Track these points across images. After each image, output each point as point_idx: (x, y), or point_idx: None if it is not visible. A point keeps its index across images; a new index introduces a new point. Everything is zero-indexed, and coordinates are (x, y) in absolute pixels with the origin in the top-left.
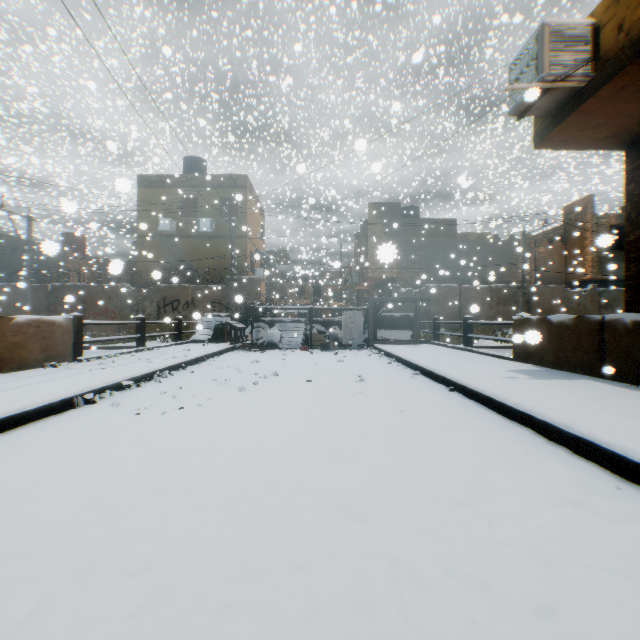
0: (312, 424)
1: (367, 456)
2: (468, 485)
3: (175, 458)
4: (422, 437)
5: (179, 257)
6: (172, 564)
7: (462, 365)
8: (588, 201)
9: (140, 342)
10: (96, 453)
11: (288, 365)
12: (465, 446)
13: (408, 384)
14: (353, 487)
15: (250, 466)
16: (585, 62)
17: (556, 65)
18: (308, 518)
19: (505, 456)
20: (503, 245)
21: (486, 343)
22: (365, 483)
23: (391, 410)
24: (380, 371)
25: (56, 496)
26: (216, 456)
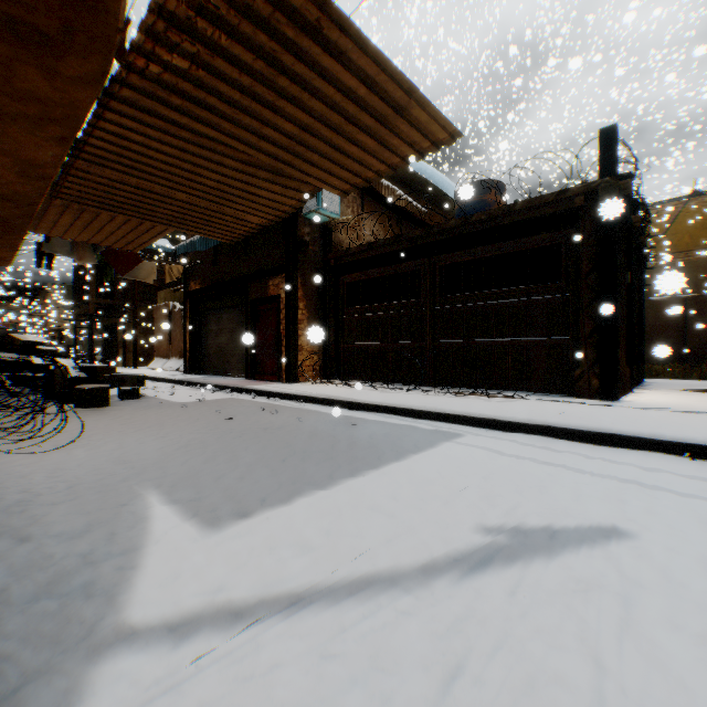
0: None
1: None
2: None
3: None
4: None
5: None
6: None
7: None
8: None
9: None
10: None
11: None
12: None
13: None
14: None
15: None
16: None
17: None
18: None
19: None
20: None
21: None
22: None
23: None
24: None
25: None
26: None
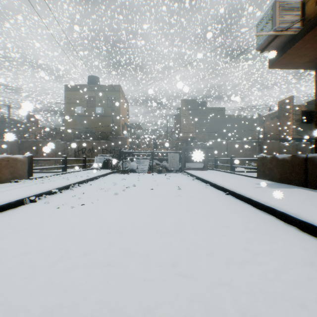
0: (154, 213)
1: (185, 233)
2: (245, 251)
3: (76, 234)
4: (215, 221)
5: (86, 126)
6: (65, 311)
7: (231, 181)
8: (291, 99)
9: (64, 169)
10: (31, 232)
11: (141, 181)
12: (239, 226)
13: (204, 191)
14: (179, 253)
15: (118, 239)
16: (297, 21)
17: (282, 22)
18: (152, 275)
19: (263, 232)
20: (248, 121)
21: (240, 169)
22: (185, 250)
23: (196, 205)
24: (188, 184)
25: (1, 260)
26: (99, 233)
